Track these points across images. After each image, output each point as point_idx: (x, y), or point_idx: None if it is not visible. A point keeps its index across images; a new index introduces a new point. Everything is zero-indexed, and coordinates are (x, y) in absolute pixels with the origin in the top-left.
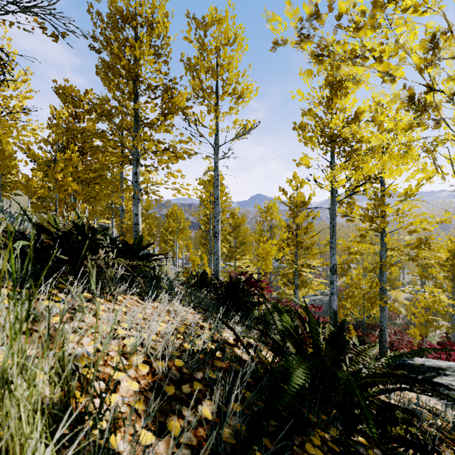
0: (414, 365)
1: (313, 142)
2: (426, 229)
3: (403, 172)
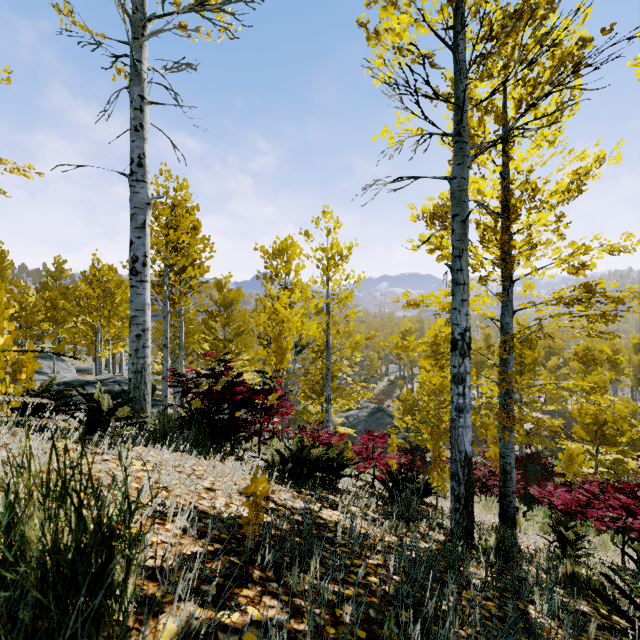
0: None
1: None
2: None
3: None
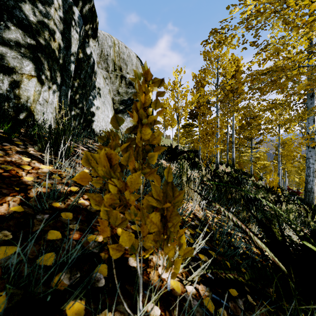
0: None
1: None
2: None
3: None
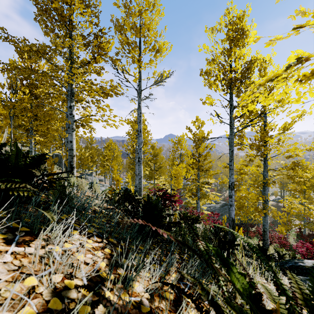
0: (305, 267)
1: (216, 85)
2: (298, 155)
3: (313, 94)
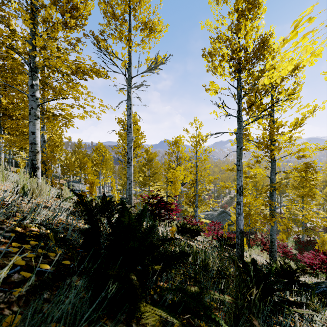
0: None
1: (222, 68)
2: (309, 155)
3: None
